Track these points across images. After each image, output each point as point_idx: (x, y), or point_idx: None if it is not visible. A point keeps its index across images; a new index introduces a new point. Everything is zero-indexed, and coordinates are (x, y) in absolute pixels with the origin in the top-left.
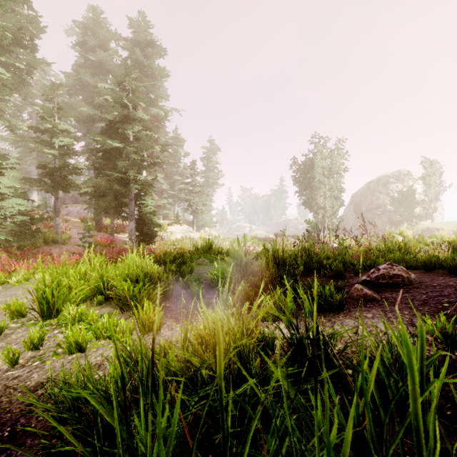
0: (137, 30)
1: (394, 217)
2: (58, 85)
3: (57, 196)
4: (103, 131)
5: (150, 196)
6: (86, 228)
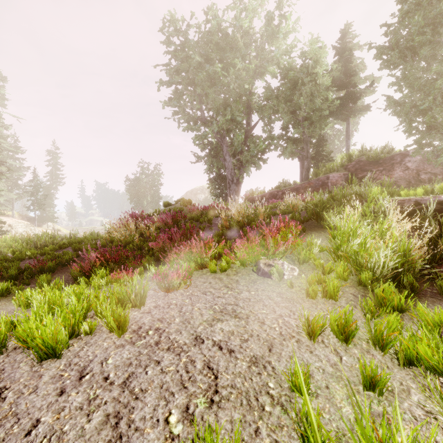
0: None
1: None
2: None
3: None
4: None
5: None
6: None
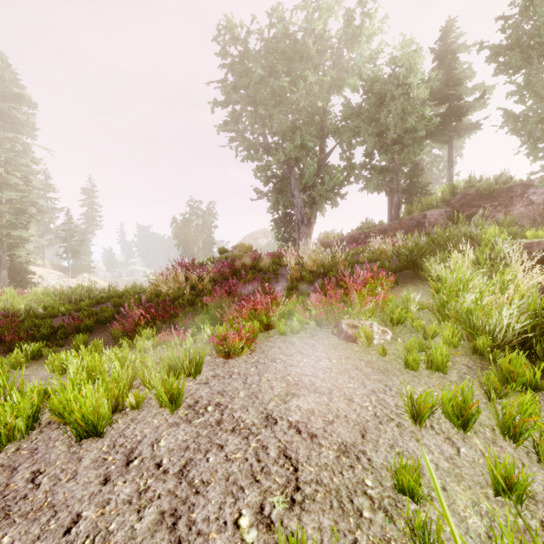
0: (2, 83)
1: None
2: None
3: None
4: None
5: (23, 247)
6: None
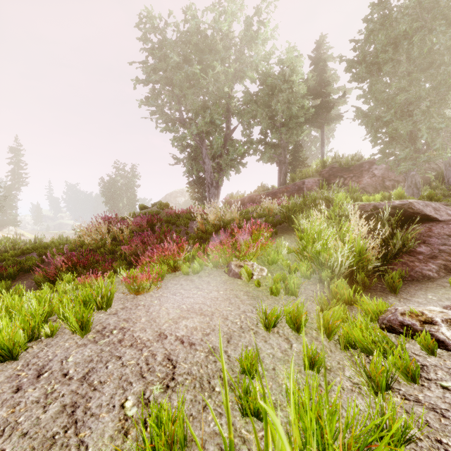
0: None
1: None
2: None
3: None
4: None
5: None
6: None
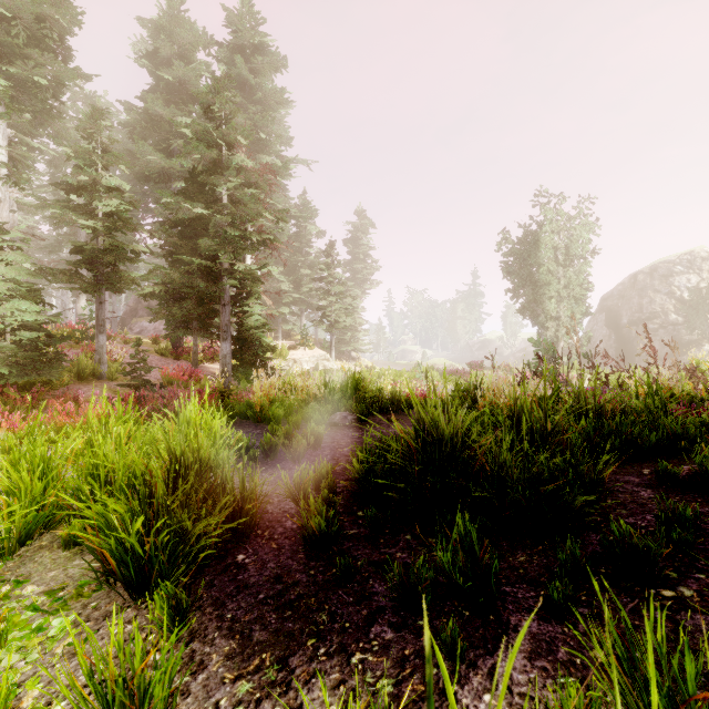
0: (238, 27)
1: (684, 334)
2: (102, 111)
3: (101, 299)
4: (180, 192)
5: (257, 298)
6: (138, 352)
